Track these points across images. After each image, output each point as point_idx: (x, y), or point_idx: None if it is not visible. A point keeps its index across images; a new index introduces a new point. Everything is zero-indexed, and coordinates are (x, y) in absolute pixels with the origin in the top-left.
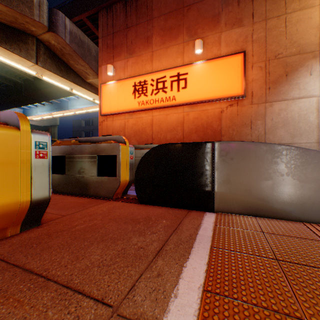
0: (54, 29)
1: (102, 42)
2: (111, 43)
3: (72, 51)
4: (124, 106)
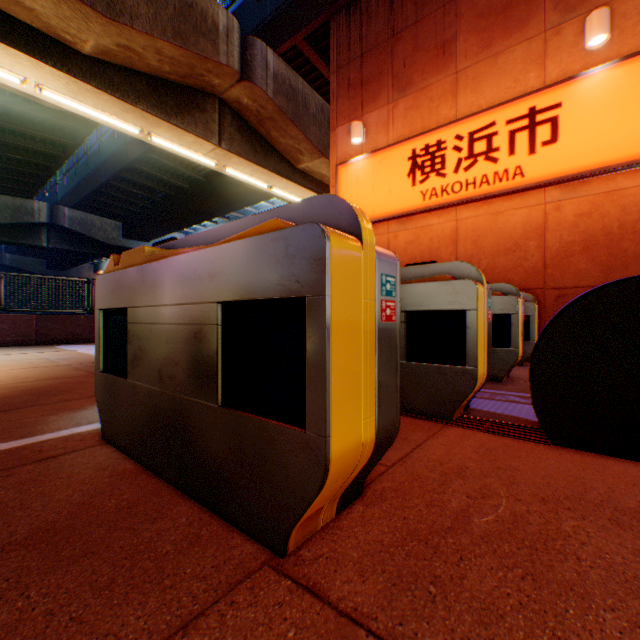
0: (248, 75)
1: (338, 79)
2: (357, 76)
3: (277, 112)
4: (387, 206)
